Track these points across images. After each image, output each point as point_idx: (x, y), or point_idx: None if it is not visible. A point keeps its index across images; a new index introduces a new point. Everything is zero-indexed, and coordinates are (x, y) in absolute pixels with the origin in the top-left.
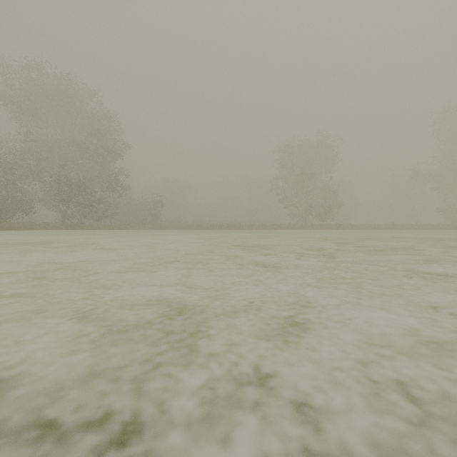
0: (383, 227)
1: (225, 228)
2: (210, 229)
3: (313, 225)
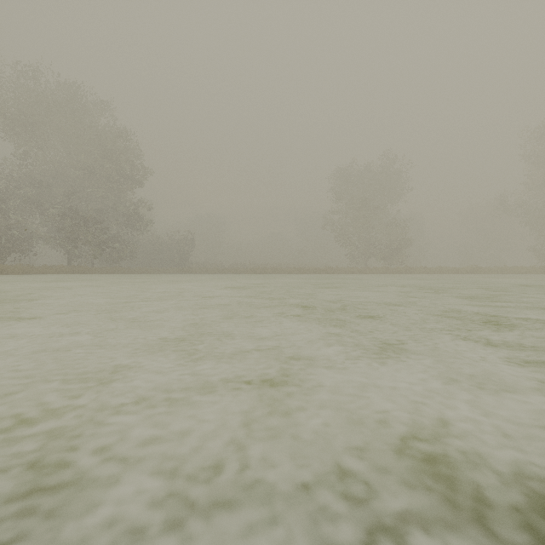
0: (464, 271)
1: (268, 271)
2: (250, 273)
3: (377, 268)
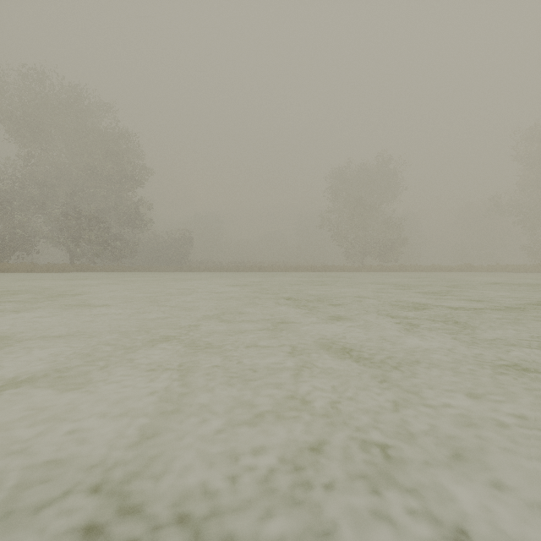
0: (457, 269)
1: (266, 270)
2: (248, 271)
3: (373, 266)
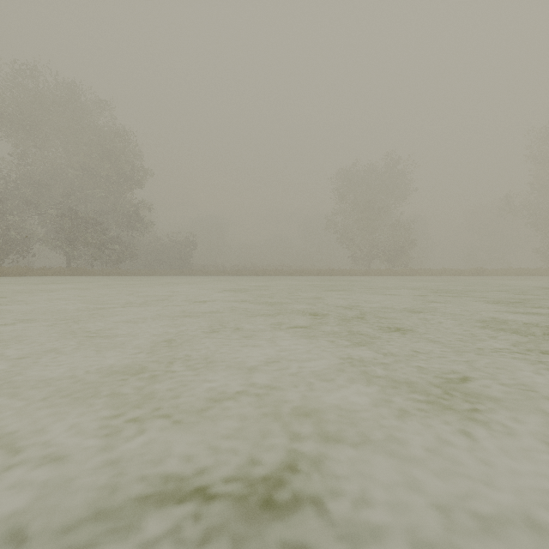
0: (469, 273)
1: (270, 273)
2: (252, 275)
3: (381, 270)
